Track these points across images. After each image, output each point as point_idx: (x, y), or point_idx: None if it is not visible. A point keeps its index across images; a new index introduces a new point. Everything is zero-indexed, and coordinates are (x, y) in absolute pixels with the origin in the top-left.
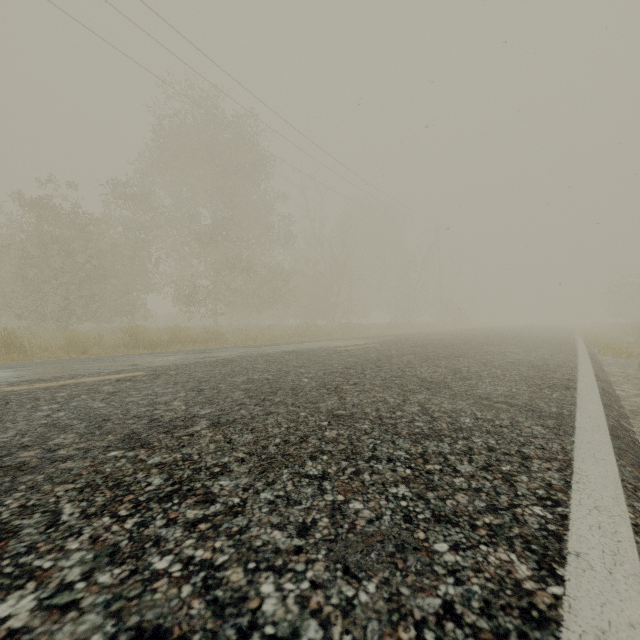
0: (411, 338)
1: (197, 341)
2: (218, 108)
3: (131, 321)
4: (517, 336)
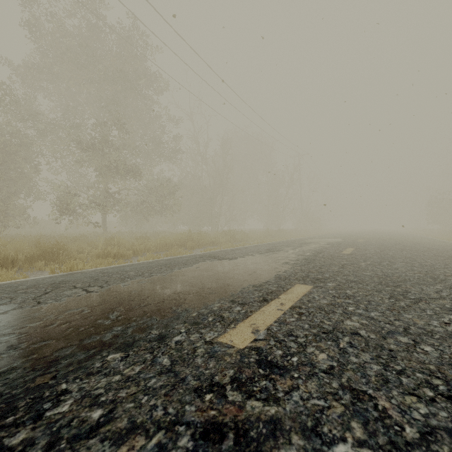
0: (322, 254)
1: (16, 261)
2: (102, 16)
3: (1, 229)
4: (423, 247)
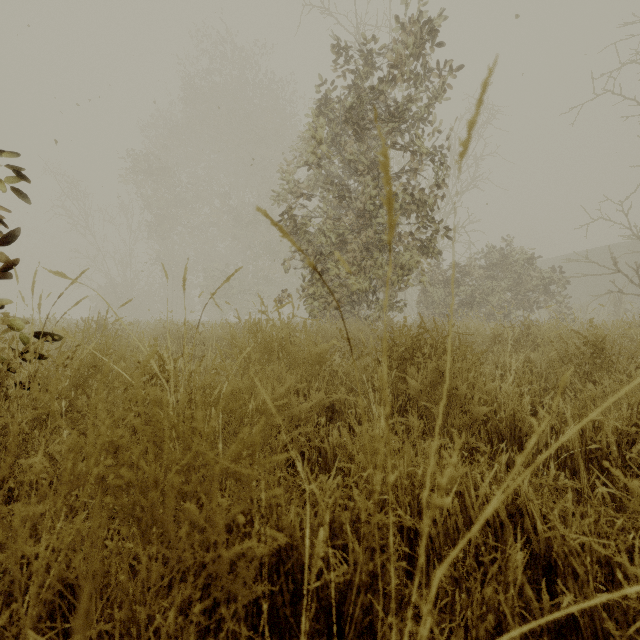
0: None
1: None
2: None
3: None
4: None
